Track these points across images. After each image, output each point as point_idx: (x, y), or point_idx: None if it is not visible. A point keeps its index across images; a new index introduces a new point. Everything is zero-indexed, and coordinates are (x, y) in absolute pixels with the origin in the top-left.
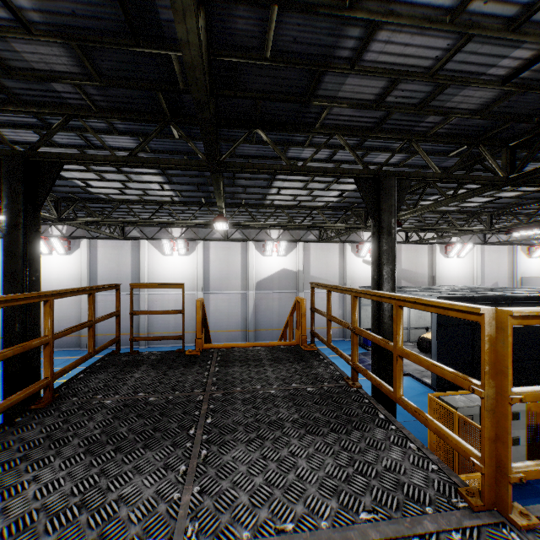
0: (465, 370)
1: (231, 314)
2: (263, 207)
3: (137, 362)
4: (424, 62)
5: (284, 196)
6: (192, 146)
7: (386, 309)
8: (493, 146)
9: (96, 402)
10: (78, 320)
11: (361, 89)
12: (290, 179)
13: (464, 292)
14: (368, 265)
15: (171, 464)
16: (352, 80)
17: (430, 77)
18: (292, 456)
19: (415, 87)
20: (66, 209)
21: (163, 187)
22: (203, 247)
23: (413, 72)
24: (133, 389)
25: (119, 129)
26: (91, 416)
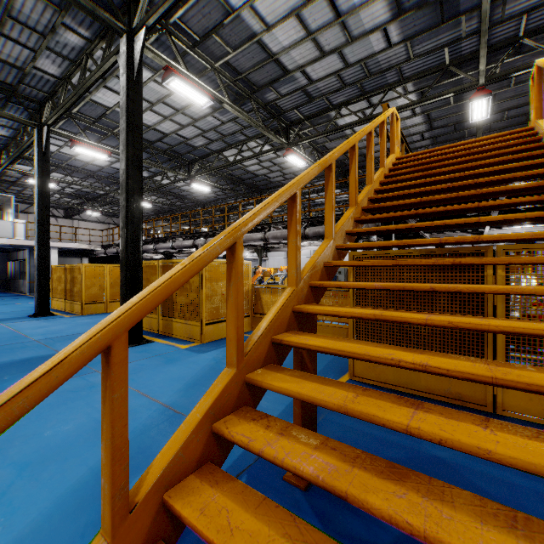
0: None
1: None
2: None
3: None
4: None
5: None
6: None
7: None
8: None
9: None
10: None
11: None
12: None
13: None
14: None
15: None
16: None
17: None
18: None
19: None
20: None
21: None
22: None
23: None
24: None
25: None
26: None
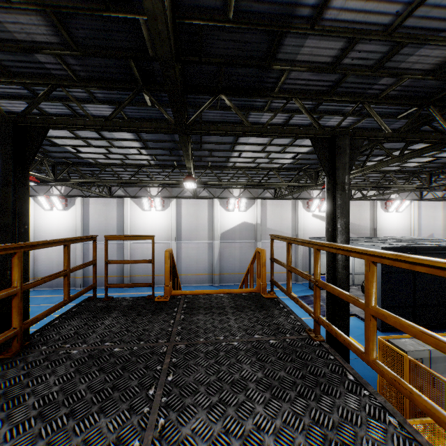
0: (407, 313)
1: (199, 260)
2: (226, 168)
3: (109, 308)
4: (384, 19)
5: (245, 158)
6: (162, 111)
7: (341, 259)
8: (441, 107)
9: (63, 352)
10: (73, 264)
11: (319, 51)
12: (250, 143)
13: (404, 242)
14: (317, 218)
15: (124, 437)
16: (311, 42)
17: (389, 35)
18: (257, 431)
19: (372, 47)
20: (61, 172)
21: (140, 152)
22: (176, 204)
23: (372, 30)
24: (101, 337)
25: (99, 98)
26: (54, 369)
